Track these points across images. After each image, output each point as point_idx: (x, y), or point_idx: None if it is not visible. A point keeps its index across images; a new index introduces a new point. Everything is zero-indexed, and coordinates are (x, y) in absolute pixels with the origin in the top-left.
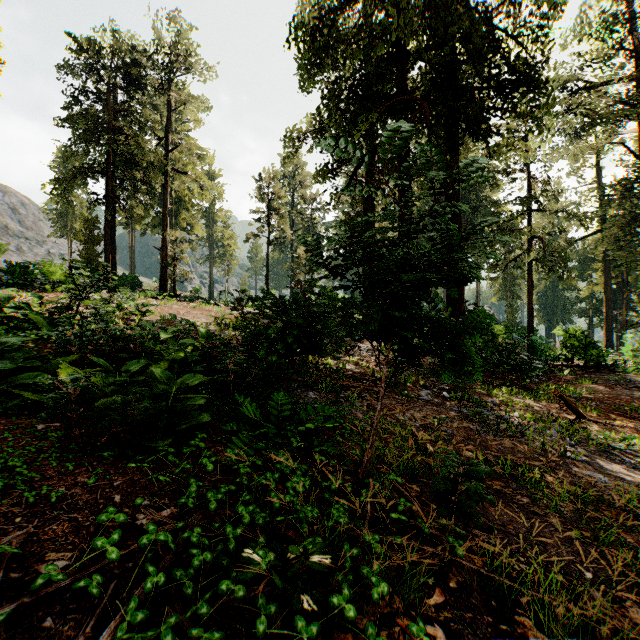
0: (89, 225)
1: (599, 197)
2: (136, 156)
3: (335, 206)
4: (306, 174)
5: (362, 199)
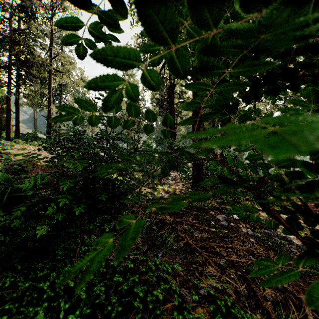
0: (0, 101)
1: (283, 98)
2: (29, 59)
3: (151, 98)
4: (135, 81)
5: (166, 91)
